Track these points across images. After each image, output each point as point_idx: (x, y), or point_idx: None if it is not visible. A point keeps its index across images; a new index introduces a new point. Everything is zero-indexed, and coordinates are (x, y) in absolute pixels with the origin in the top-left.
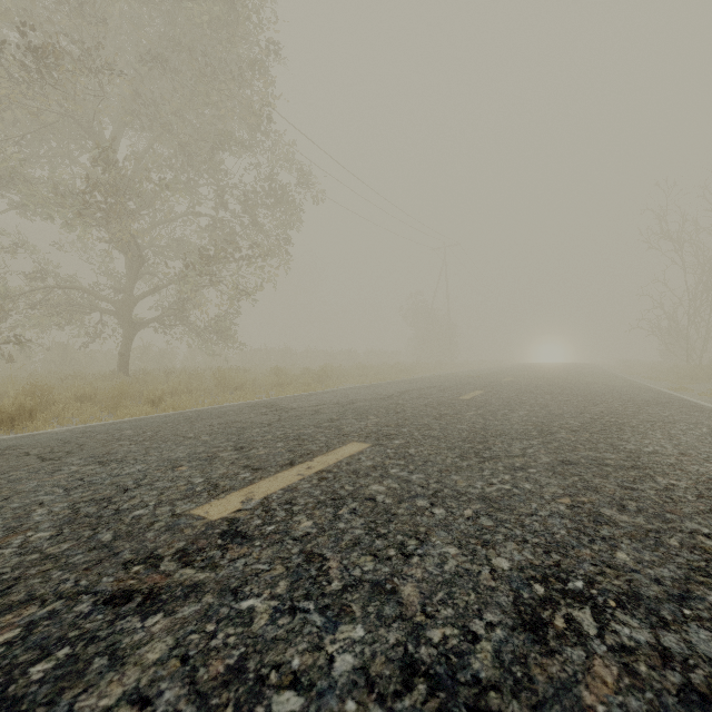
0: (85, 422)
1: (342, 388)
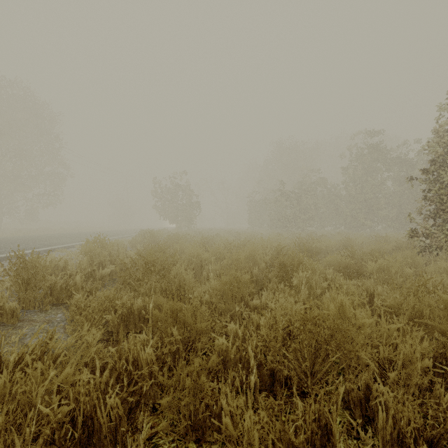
0: None
1: None
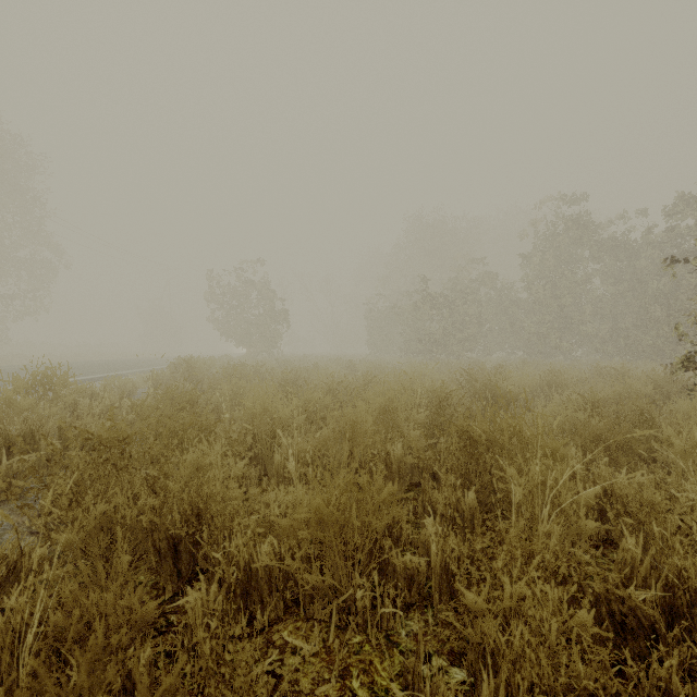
0: None
1: None
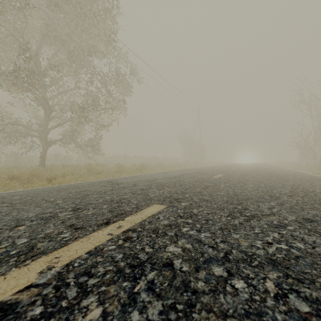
0: (6, 191)
1: (150, 173)
